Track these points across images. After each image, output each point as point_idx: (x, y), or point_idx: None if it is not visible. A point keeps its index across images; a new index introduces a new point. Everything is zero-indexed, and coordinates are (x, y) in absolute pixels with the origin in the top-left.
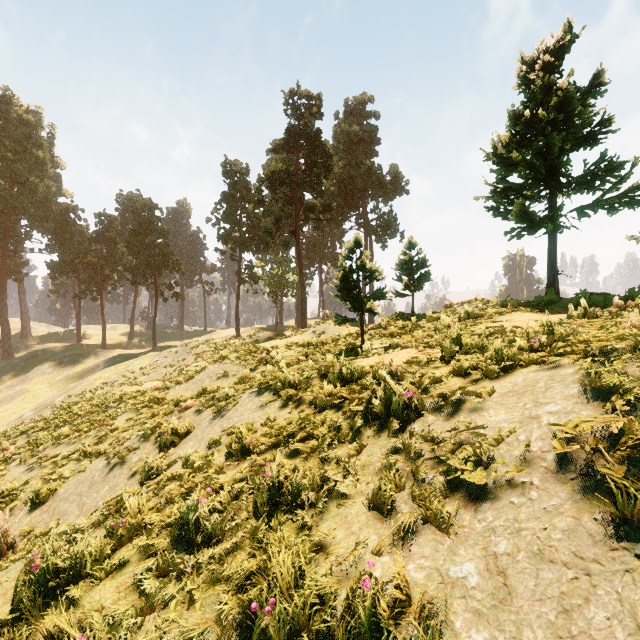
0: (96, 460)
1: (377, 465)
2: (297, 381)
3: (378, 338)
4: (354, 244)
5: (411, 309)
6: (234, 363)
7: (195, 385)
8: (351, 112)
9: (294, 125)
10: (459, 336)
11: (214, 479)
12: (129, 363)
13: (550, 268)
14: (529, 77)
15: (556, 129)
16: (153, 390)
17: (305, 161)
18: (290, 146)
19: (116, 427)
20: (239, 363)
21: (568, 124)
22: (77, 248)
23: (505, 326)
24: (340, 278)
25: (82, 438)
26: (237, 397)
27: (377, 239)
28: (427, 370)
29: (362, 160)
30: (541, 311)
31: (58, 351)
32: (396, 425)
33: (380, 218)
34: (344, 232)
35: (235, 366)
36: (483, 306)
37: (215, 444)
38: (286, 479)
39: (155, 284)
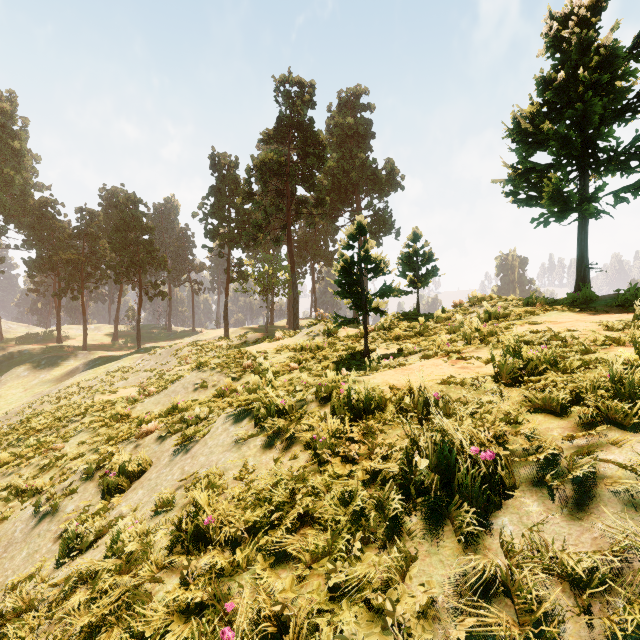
0: (29, 501)
1: (456, 636)
2: (287, 406)
3: (382, 342)
4: (356, 230)
5: (416, 308)
6: (215, 371)
7: (167, 398)
8: (345, 104)
9: (285, 114)
10: (518, 345)
11: (137, 608)
12: (109, 366)
13: (580, 261)
14: (559, 37)
15: (594, 96)
16: (125, 400)
17: (297, 152)
18: (281, 136)
19: (64, 453)
20: (220, 371)
21: (608, 90)
22: (56, 244)
23: (554, 329)
24: (339, 271)
25: (22, 467)
26: (209, 422)
27: (372, 236)
28: (478, 396)
29: (356, 154)
30: (583, 310)
31: (36, 353)
32: (470, 520)
33: (375, 214)
34: (337, 229)
35: (215, 375)
36: (503, 305)
37: (165, 507)
38: (264, 631)
39: (139, 282)
